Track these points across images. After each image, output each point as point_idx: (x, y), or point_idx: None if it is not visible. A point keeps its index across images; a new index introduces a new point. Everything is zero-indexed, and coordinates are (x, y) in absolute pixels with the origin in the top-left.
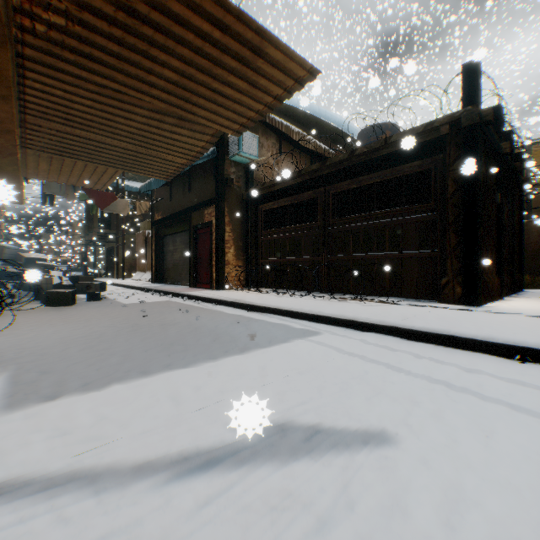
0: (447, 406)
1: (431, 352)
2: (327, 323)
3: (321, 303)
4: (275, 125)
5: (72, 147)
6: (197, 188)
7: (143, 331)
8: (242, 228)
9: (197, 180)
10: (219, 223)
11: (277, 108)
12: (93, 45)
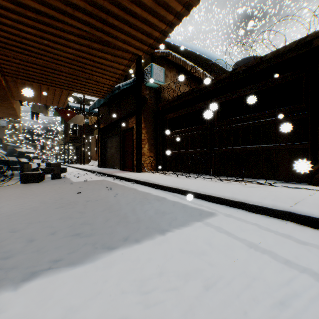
0: None
1: None
2: (219, 203)
3: (210, 184)
4: (175, 60)
5: (34, 73)
6: (124, 106)
7: (68, 207)
8: (153, 131)
9: (124, 101)
10: (138, 127)
11: (176, 51)
12: None
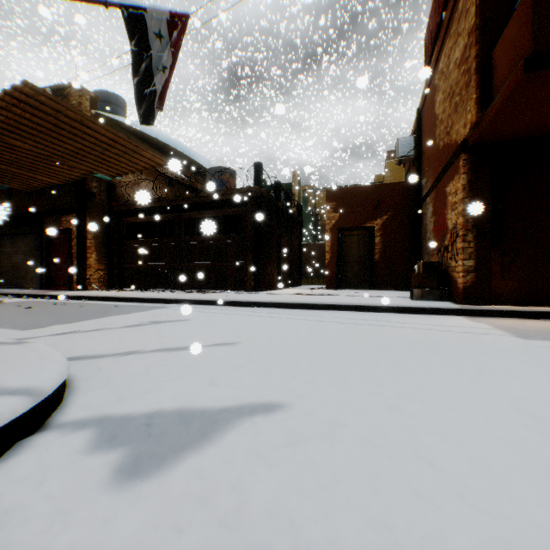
0: (213, 315)
1: (223, 307)
2: (178, 303)
3: (175, 294)
4: None
5: None
6: (53, 194)
7: (45, 312)
8: (105, 236)
9: (52, 187)
10: (82, 231)
11: (138, 135)
12: (19, 127)
